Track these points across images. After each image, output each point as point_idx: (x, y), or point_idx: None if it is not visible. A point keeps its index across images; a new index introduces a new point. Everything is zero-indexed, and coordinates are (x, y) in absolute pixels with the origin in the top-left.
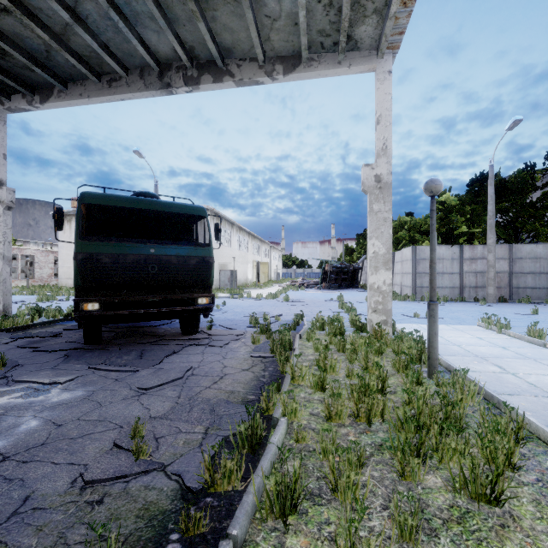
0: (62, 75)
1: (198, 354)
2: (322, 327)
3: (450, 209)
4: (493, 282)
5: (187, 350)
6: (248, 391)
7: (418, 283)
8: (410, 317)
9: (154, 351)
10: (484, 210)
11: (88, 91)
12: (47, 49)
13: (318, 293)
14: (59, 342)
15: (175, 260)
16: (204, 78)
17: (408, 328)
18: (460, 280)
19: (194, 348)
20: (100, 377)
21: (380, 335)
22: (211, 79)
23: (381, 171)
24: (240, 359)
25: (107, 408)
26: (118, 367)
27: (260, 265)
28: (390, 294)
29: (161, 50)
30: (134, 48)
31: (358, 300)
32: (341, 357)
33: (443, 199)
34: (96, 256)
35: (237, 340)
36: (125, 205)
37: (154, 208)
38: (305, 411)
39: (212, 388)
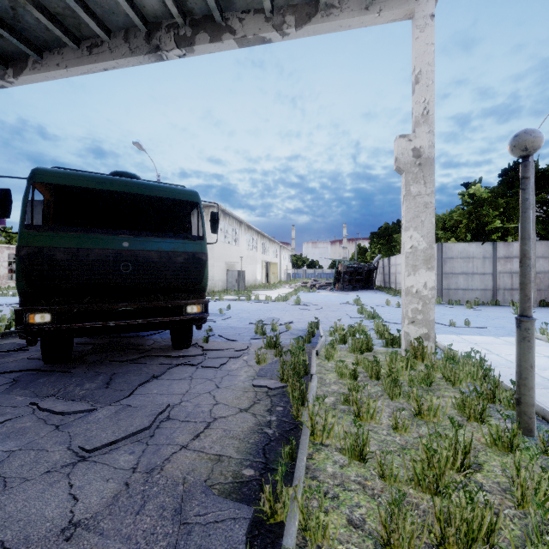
0: (35, 42)
1: (184, 381)
2: (343, 340)
3: (481, 202)
4: (533, 283)
5: (171, 373)
6: (244, 458)
7: (444, 285)
8: (445, 325)
9: (127, 375)
10: (518, 203)
11: (66, 60)
12: (12, 5)
13: (332, 295)
14: (18, 359)
15: (155, 257)
16: (199, 37)
17: (449, 341)
18: (493, 281)
19: (182, 369)
20: (37, 421)
21: (421, 353)
22: (208, 37)
23: (421, 143)
24: (238, 389)
25: (10, 494)
26: (71, 402)
27: (270, 265)
28: (432, 301)
29: (147, 3)
30: (114, 1)
31: (377, 304)
32: (375, 388)
33: (472, 191)
34: (47, 251)
35: (238, 357)
36: (92, 185)
37: (131, 190)
38: (338, 514)
39: (190, 448)
